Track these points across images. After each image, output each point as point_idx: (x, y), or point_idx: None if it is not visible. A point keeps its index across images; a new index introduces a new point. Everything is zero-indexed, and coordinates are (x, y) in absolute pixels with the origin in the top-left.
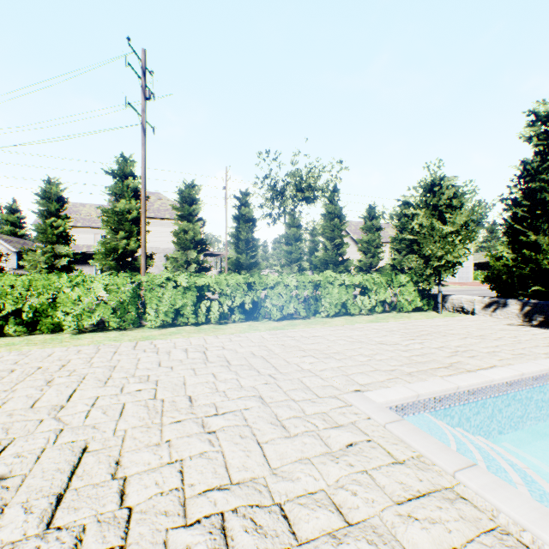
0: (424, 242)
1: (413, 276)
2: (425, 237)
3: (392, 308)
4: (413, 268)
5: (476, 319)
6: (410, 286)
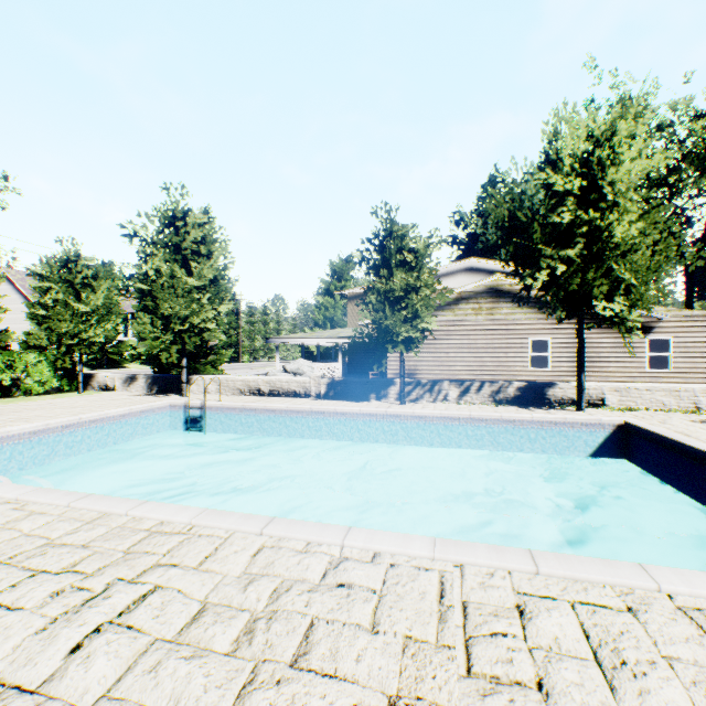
0: (60, 319)
1: (52, 355)
2: (61, 314)
3: (27, 392)
4: (117, 345)
5: (109, 394)
6: (43, 366)
